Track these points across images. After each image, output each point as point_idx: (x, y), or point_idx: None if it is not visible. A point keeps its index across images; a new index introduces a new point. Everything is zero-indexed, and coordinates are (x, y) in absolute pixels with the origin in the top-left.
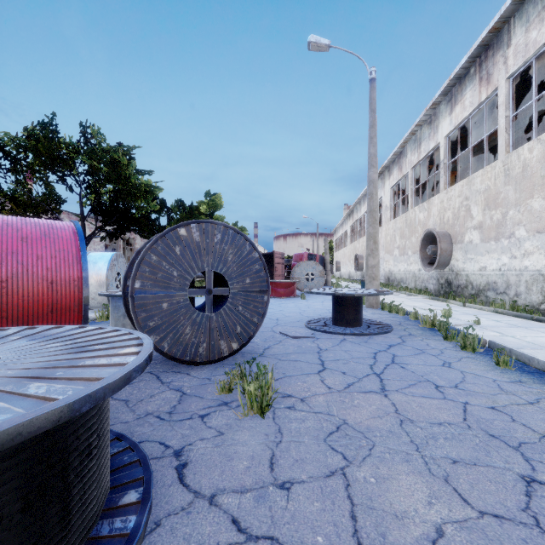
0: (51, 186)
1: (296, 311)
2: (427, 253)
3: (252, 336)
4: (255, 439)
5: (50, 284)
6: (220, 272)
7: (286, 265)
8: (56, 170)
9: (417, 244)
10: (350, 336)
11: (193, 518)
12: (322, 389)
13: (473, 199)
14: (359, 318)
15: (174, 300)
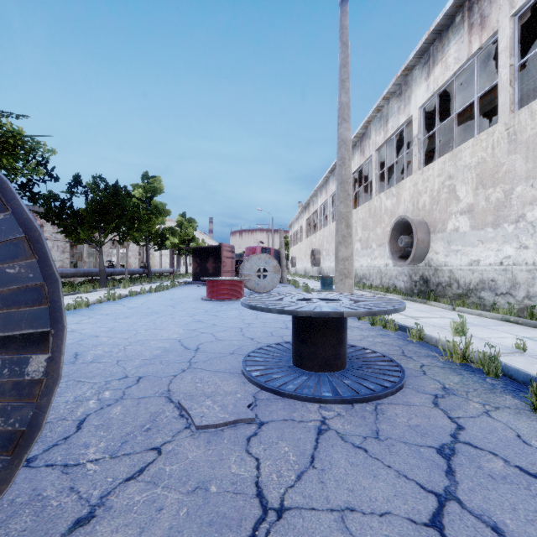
0: None
1: (237, 326)
2: (399, 244)
3: None
4: None
5: None
6: None
7: (238, 260)
8: None
9: (383, 236)
10: (334, 408)
11: None
12: None
13: (459, 177)
14: (343, 352)
15: None
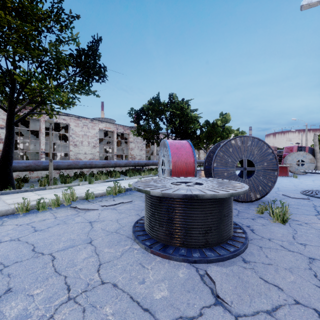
0: (158, 123)
1: (291, 184)
2: None
3: (267, 192)
4: (282, 230)
5: (185, 164)
6: (250, 159)
7: (277, 154)
8: (159, 116)
9: None
10: None
11: (264, 241)
12: (319, 221)
13: None
14: None
15: (229, 172)
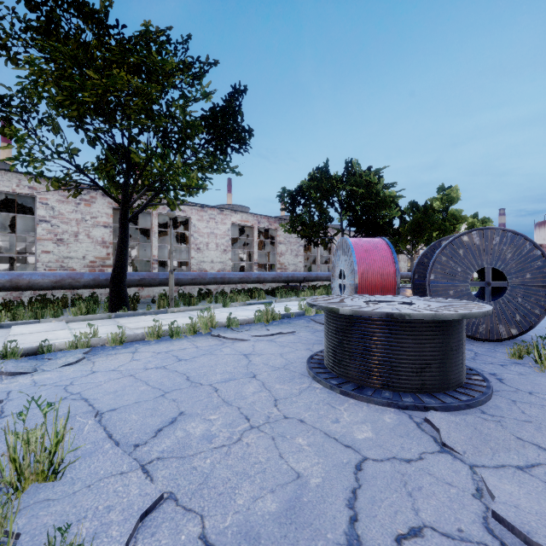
0: (326, 210)
1: None
2: None
3: (533, 326)
4: None
5: (381, 276)
6: (498, 268)
7: None
8: (329, 199)
9: None
10: None
11: (520, 394)
12: None
13: None
14: None
15: (458, 289)
